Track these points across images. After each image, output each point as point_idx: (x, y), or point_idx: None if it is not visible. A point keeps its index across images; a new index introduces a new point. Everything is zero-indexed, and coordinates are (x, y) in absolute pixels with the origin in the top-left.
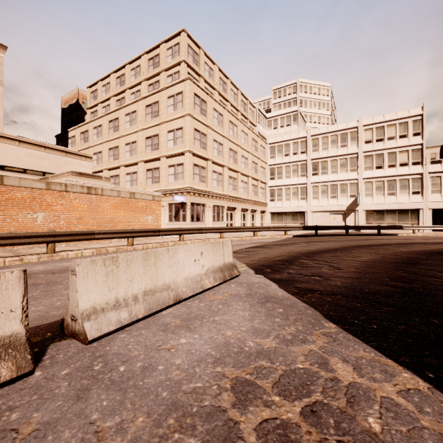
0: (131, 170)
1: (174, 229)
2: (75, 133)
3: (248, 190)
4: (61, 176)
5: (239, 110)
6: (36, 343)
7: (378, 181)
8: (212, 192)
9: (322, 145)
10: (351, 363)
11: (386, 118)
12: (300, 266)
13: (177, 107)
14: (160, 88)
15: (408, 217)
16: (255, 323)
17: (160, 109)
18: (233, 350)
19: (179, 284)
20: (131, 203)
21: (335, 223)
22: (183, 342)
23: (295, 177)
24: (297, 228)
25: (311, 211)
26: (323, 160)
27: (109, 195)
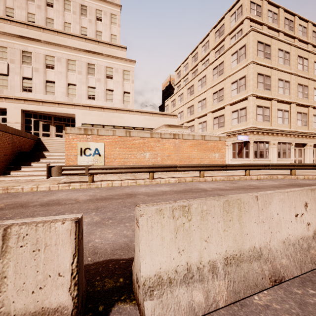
0: (202, 120)
1: (239, 165)
2: (168, 102)
3: None
4: (159, 129)
5: (310, 42)
6: (106, 292)
7: None
8: (276, 130)
9: None
10: None
11: None
12: None
13: (240, 60)
14: (224, 50)
15: None
16: None
17: (224, 67)
18: None
19: (275, 250)
20: (202, 143)
21: None
22: None
23: None
24: None
25: None
26: None
27: (187, 139)
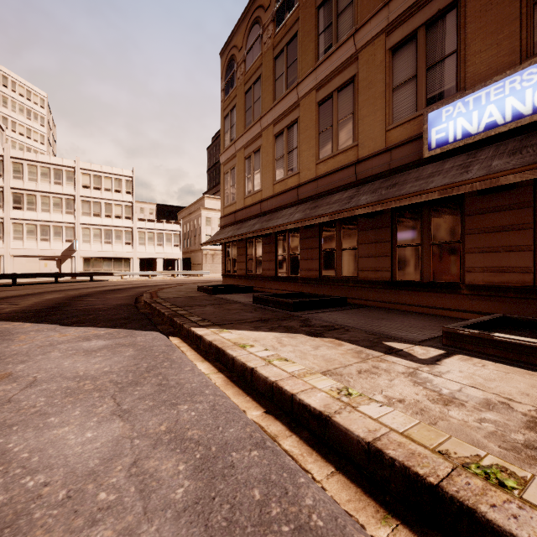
0: None
1: None
2: None
3: None
4: None
5: None
6: None
7: (96, 228)
8: None
9: (28, 173)
10: None
11: (104, 169)
12: None
13: None
14: None
15: (122, 265)
16: None
17: None
18: None
19: None
20: None
21: (47, 271)
22: None
23: None
24: None
25: (11, 255)
26: (31, 193)
27: None
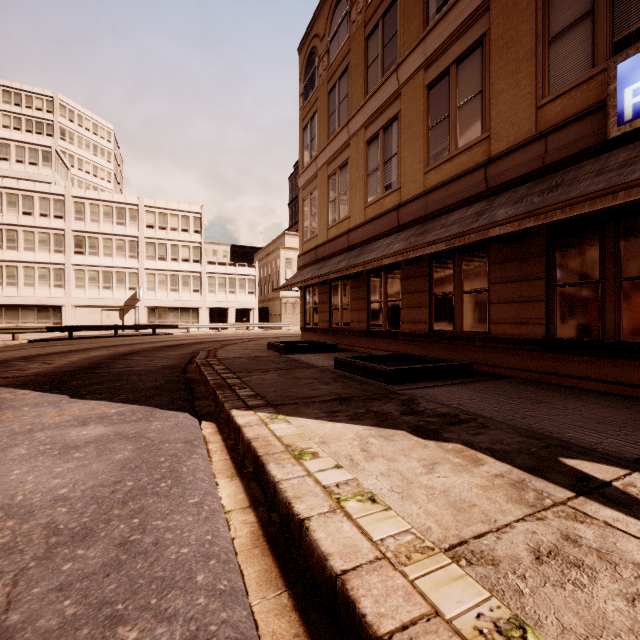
0: None
1: None
2: None
3: None
4: None
5: None
6: None
7: (161, 274)
8: None
9: (90, 214)
10: None
11: (170, 205)
12: (4, 367)
13: None
14: None
15: (190, 316)
16: None
17: None
18: None
19: None
20: None
21: (110, 323)
22: None
23: (45, 252)
24: (38, 329)
25: (73, 305)
26: (92, 236)
27: None
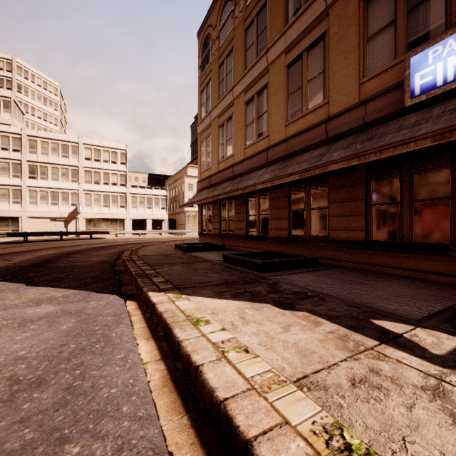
0: None
1: None
2: None
3: None
4: None
5: None
6: None
7: (96, 194)
8: None
9: (41, 148)
10: None
11: (102, 143)
12: None
13: None
14: None
15: (118, 225)
16: None
17: None
18: None
19: None
20: None
21: (56, 230)
22: None
23: (6, 176)
24: None
25: (27, 217)
26: (43, 165)
27: None
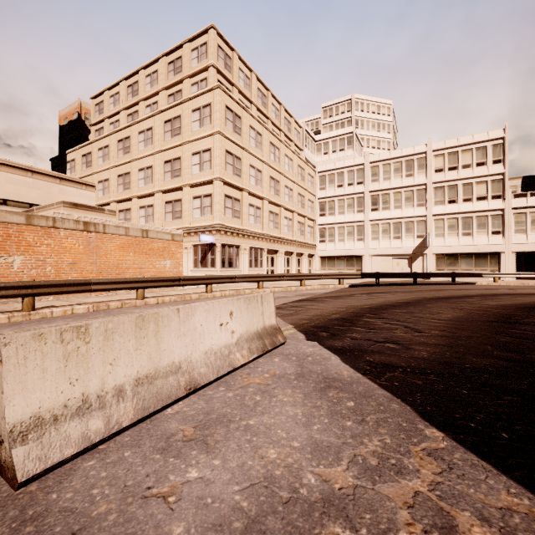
0: (145, 203)
1: (198, 277)
2: (75, 155)
3: (293, 229)
4: (50, 208)
5: (282, 130)
6: None
7: (451, 218)
8: (248, 231)
9: (383, 173)
10: (496, 525)
11: (461, 141)
12: (366, 328)
13: (204, 123)
14: (182, 99)
15: (487, 262)
16: (314, 431)
17: (182, 125)
18: (280, 496)
19: (196, 362)
20: (143, 243)
21: (399, 270)
22: (193, 479)
23: (351, 213)
24: (355, 275)
25: (369, 255)
26: (384, 193)
27: (114, 233)
